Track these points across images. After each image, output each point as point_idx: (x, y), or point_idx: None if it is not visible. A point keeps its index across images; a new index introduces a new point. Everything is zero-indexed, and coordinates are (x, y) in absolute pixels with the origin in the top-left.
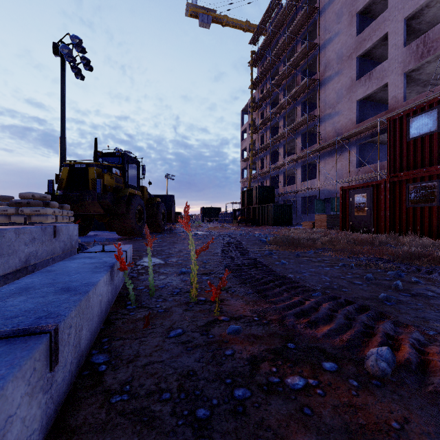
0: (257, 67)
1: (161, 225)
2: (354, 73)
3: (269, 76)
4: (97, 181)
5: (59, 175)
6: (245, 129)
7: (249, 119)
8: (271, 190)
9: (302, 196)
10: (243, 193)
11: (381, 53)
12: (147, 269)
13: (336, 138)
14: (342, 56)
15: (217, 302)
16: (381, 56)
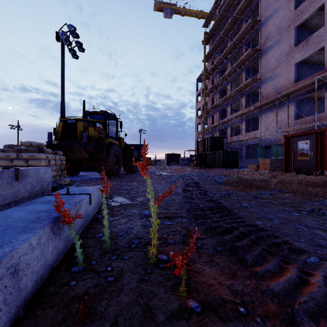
0: (209, 44)
1: (134, 167)
2: (292, 41)
3: (219, 51)
4: (84, 132)
5: (56, 129)
6: (199, 93)
7: (203, 85)
8: (221, 140)
9: (246, 144)
10: (197, 142)
11: (317, 22)
12: (113, 210)
13: (276, 96)
14: (281, 28)
15: (183, 275)
16: (316, 25)
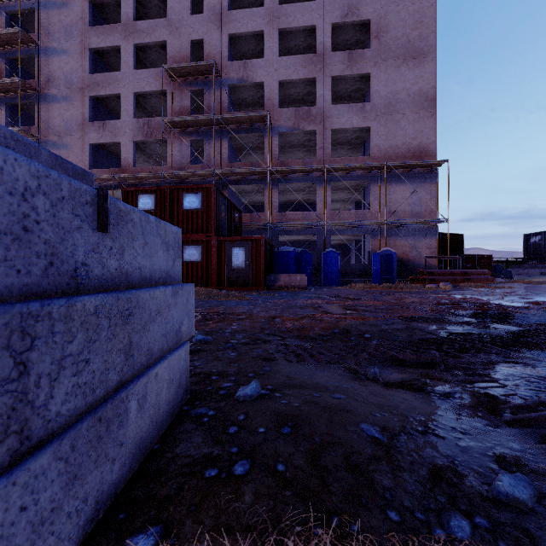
0: None
1: None
2: (87, 111)
3: None
4: None
5: None
6: None
7: None
8: None
9: None
10: None
11: (115, 107)
12: None
13: None
14: (72, 83)
15: None
16: (114, 109)
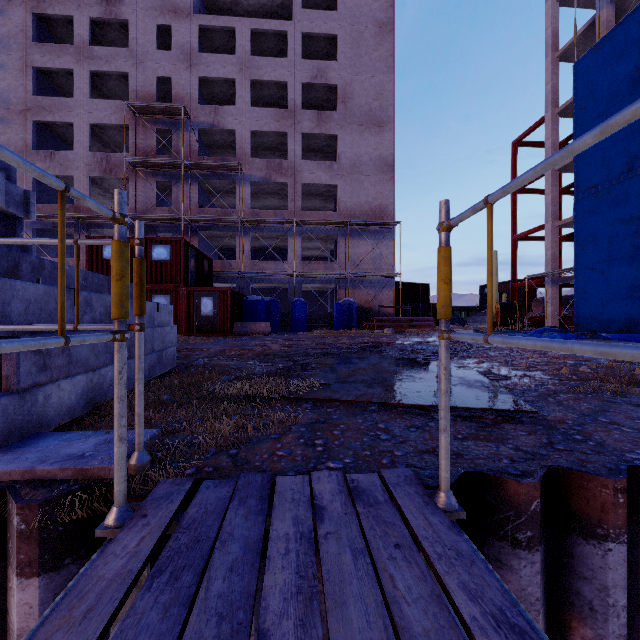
0: None
1: None
2: (30, 138)
3: None
4: None
5: None
6: None
7: None
8: None
9: None
10: None
11: (64, 133)
12: None
13: None
14: (9, 103)
15: None
16: (62, 135)
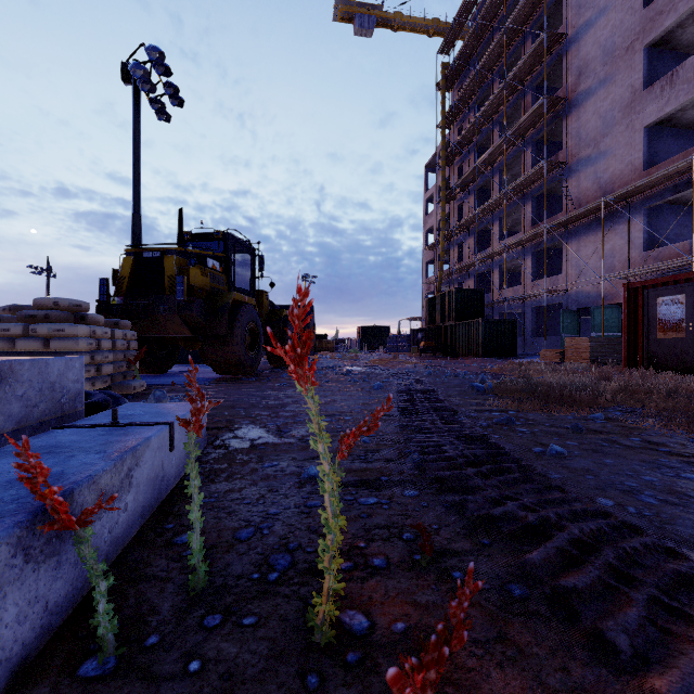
0: (452, 90)
1: None
2: (638, 77)
3: (474, 104)
4: (178, 279)
5: (118, 271)
6: (431, 197)
7: (439, 179)
8: (479, 296)
9: (533, 306)
10: (428, 302)
11: None
12: (232, 461)
13: (603, 198)
14: (612, 50)
15: None
16: (692, 42)
